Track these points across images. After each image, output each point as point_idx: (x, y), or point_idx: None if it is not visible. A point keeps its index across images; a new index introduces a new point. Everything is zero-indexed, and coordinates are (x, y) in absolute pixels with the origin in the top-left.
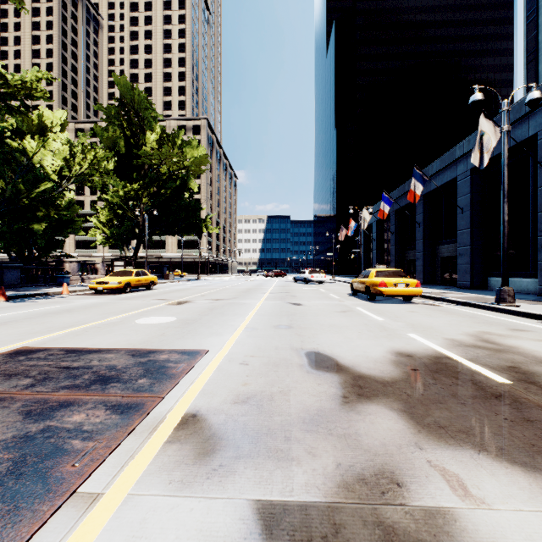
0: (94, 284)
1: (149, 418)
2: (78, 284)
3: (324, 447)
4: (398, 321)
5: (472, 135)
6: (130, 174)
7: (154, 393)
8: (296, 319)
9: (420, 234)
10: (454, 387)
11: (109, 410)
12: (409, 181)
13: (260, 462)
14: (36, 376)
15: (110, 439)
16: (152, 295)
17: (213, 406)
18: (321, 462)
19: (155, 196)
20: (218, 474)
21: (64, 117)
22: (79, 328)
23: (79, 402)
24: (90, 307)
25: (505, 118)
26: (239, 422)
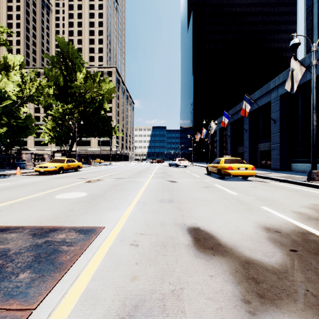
0: (38, 168)
1: None
2: (31, 167)
3: None
4: (248, 195)
5: (281, 74)
6: (67, 99)
7: (26, 300)
8: (175, 194)
9: (246, 136)
10: None
11: None
12: (239, 104)
13: None
14: None
15: None
16: (76, 175)
17: None
18: None
19: (82, 112)
20: None
21: (22, 60)
22: (7, 203)
23: None
24: (28, 185)
25: (314, 55)
26: None
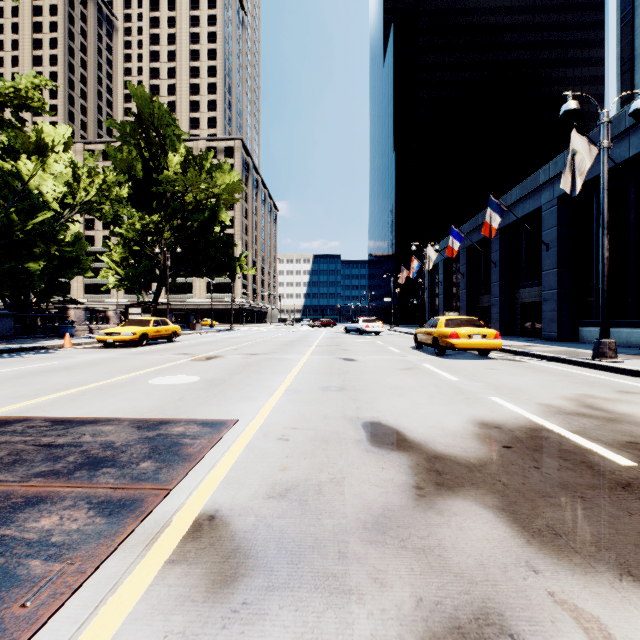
0: (103, 335)
1: (148, 523)
2: (85, 335)
3: (396, 570)
4: (476, 381)
5: (559, 157)
6: (149, 204)
7: (159, 483)
8: (350, 379)
9: (496, 275)
10: (563, 472)
11: (93, 509)
12: (483, 212)
13: (303, 597)
14: (4, 458)
15: (86, 559)
16: (173, 348)
17: (239, 503)
18: (393, 597)
19: (179, 229)
20: (240, 620)
21: (69, 134)
22: (75, 390)
23: (53, 498)
24: (94, 364)
25: (604, 131)
26: (274, 527)
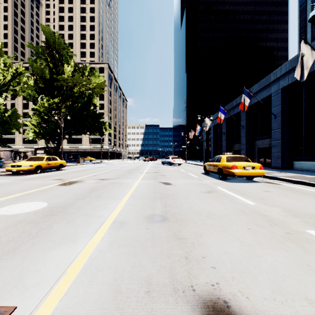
0: (10, 167)
1: None
2: None
3: None
4: (269, 205)
5: (283, 65)
6: (53, 93)
7: None
8: (170, 204)
9: (243, 133)
10: None
11: None
12: (236, 99)
13: None
14: None
15: None
16: (55, 175)
17: None
18: None
19: (70, 107)
20: None
21: (0, 48)
22: None
23: None
24: None
25: None
26: None
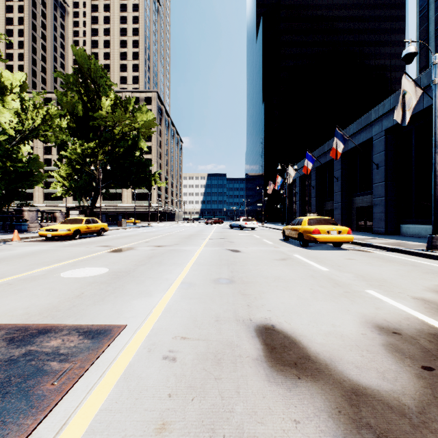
0: (43, 231)
1: None
2: (36, 230)
3: None
4: (344, 271)
5: (386, 100)
6: (88, 135)
7: None
8: (237, 270)
9: (338, 187)
10: None
11: None
12: (328, 142)
13: None
14: None
15: None
16: (99, 241)
17: None
18: None
19: (109, 153)
20: None
21: (24, 80)
22: None
23: None
24: (25, 256)
25: (436, 71)
26: None
